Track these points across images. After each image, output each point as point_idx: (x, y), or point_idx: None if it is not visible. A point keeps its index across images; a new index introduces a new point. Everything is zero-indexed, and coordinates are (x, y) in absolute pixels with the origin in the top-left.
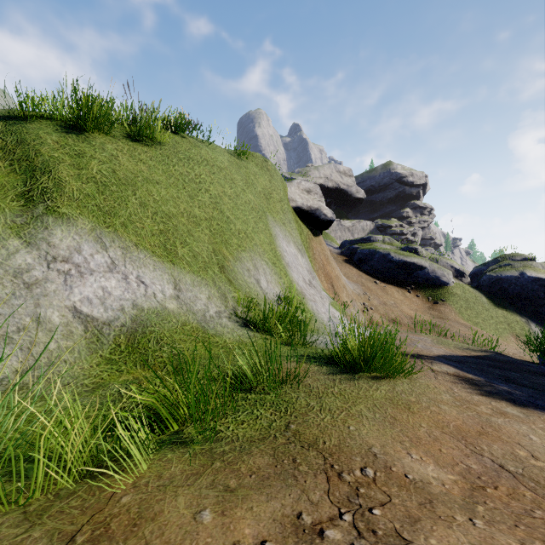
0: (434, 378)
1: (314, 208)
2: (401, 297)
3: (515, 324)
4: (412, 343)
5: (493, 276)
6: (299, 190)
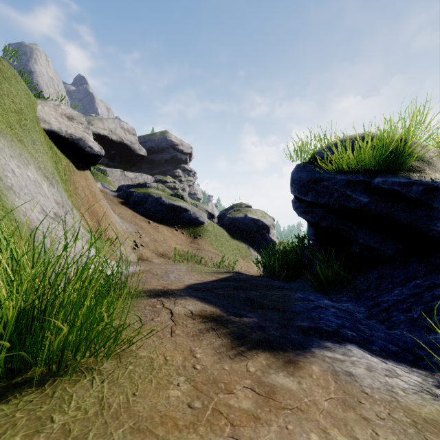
0: (170, 335)
1: (77, 137)
2: (170, 234)
3: (243, 250)
4: (166, 275)
5: (231, 217)
6: (56, 112)
